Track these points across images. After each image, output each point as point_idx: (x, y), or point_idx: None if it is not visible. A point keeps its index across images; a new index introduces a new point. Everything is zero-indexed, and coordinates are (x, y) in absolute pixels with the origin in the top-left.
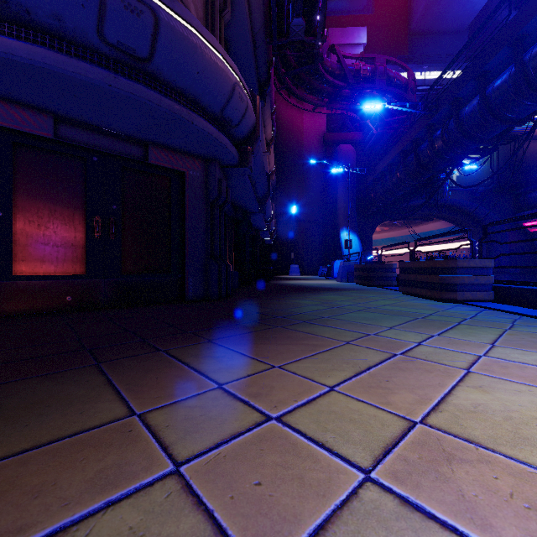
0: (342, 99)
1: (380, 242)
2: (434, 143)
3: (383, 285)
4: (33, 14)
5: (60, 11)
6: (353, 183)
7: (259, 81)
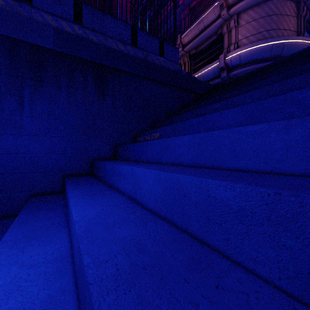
0: None
1: None
2: None
3: None
4: (258, 59)
5: (263, 56)
6: None
7: None
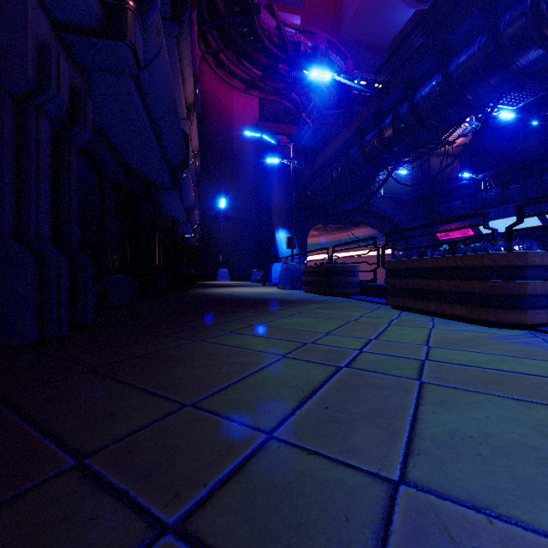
0: (280, 77)
1: (310, 247)
2: (382, 132)
3: (345, 294)
4: None
5: None
6: (289, 179)
7: None
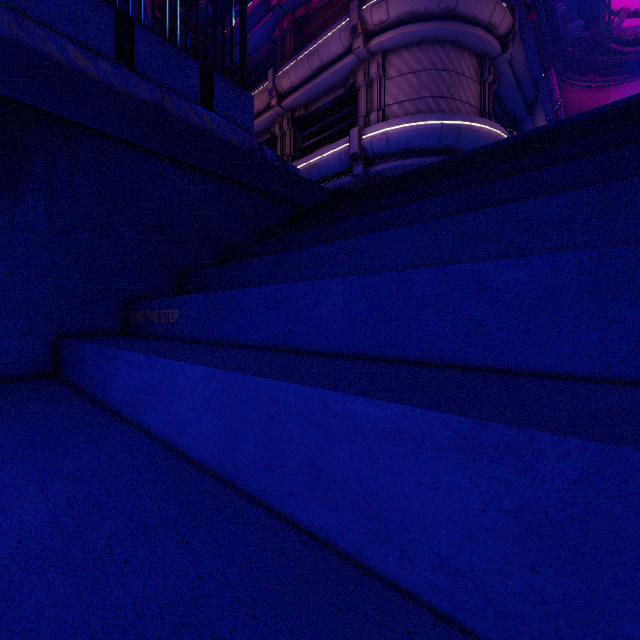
0: None
1: None
2: None
3: None
4: (419, 148)
5: (427, 143)
6: None
7: (527, 103)
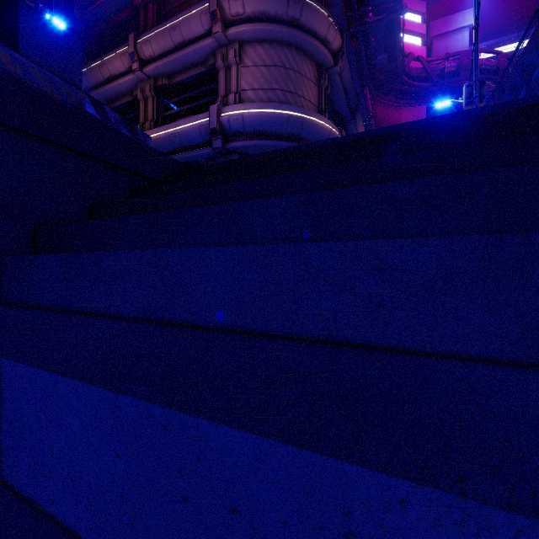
0: (431, 94)
1: None
2: None
3: None
4: (270, 132)
5: (277, 129)
6: None
7: (351, 109)
